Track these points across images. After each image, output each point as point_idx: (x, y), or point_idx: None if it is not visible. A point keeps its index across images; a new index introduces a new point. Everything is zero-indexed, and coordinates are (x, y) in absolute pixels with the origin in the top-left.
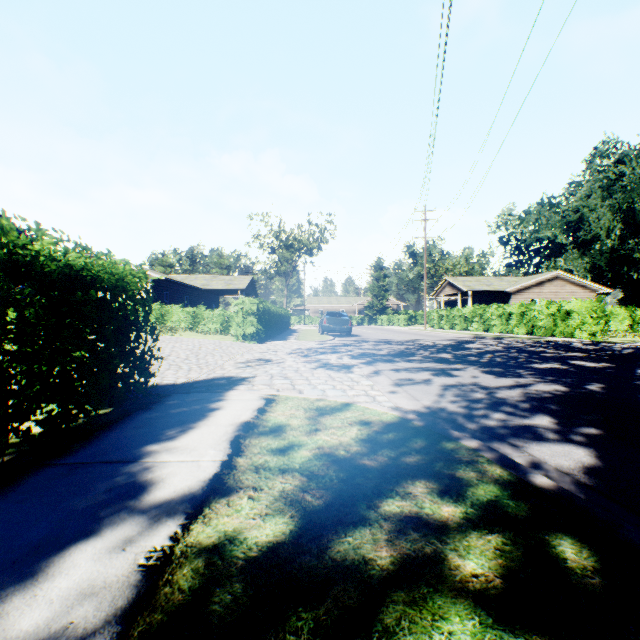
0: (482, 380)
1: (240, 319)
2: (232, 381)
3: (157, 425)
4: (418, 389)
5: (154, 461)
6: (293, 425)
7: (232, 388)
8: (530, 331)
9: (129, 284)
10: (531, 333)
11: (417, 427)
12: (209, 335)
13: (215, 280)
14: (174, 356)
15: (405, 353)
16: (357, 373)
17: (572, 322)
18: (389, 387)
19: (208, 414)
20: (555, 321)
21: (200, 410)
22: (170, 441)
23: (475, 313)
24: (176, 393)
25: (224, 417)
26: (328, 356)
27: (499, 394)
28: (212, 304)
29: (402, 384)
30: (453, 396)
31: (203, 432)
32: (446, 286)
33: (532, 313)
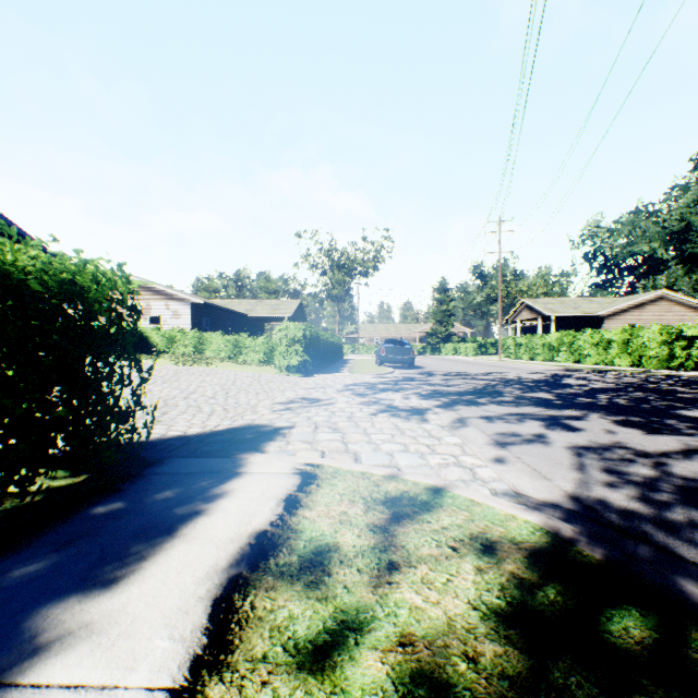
0: (626, 438)
1: (283, 348)
2: (260, 434)
3: (100, 537)
4: (536, 454)
5: (12, 684)
6: (344, 548)
7: (256, 448)
8: (637, 362)
9: (83, 290)
10: (637, 365)
11: (597, 566)
12: (249, 366)
13: (260, 305)
14: (198, 393)
15: (489, 391)
16: (434, 422)
17: (697, 351)
18: (489, 449)
19: (200, 509)
20: (673, 350)
21: (191, 497)
22: (94, 594)
23: (562, 341)
24: (172, 457)
25: (224, 518)
26: (390, 395)
27: (677, 468)
28: (257, 331)
29: (507, 444)
30: (602, 471)
31: (171, 564)
32: (523, 309)
33: (640, 340)
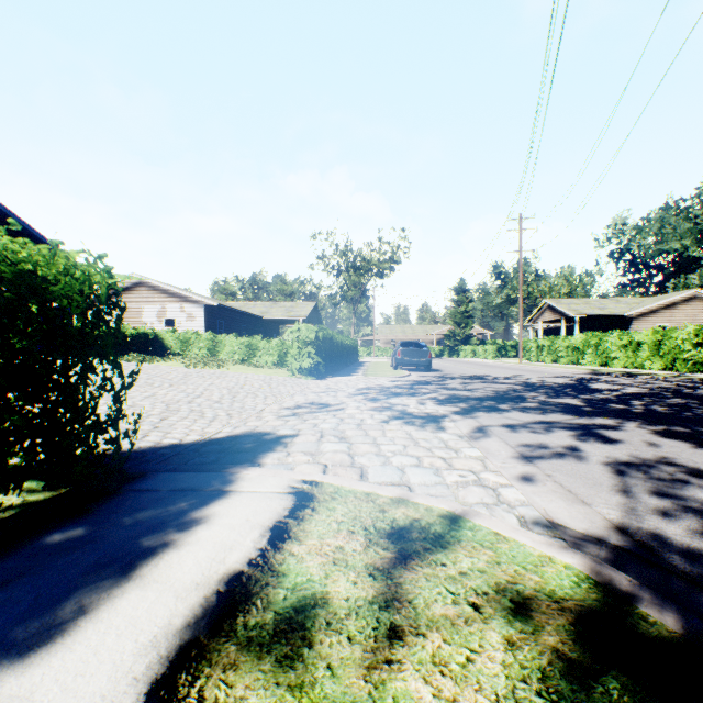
0: (673, 452)
1: (295, 350)
2: (260, 443)
3: (40, 578)
4: (569, 471)
5: None
6: (334, 602)
7: (253, 459)
8: (670, 366)
9: (46, 283)
10: (670, 368)
11: (672, 643)
12: (261, 369)
13: (275, 307)
14: (204, 397)
15: (510, 396)
16: (451, 431)
17: None
18: (514, 464)
19: (170, 539)
20: None
21: (164, 523)
22: (1, 668)
23: (588, 343)
24: (157, 470)
25: (195, 553)
26: (404, 400)
27: None
28: (272, 334)
29: (534, 458)
30: (651, 494)
31: (112, 622)
32: (545, 310)
33: (673, 342)
